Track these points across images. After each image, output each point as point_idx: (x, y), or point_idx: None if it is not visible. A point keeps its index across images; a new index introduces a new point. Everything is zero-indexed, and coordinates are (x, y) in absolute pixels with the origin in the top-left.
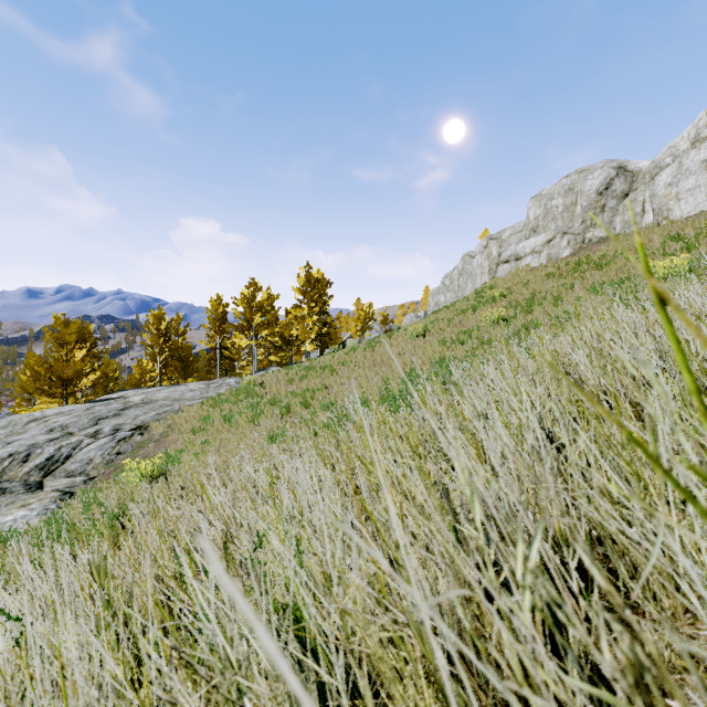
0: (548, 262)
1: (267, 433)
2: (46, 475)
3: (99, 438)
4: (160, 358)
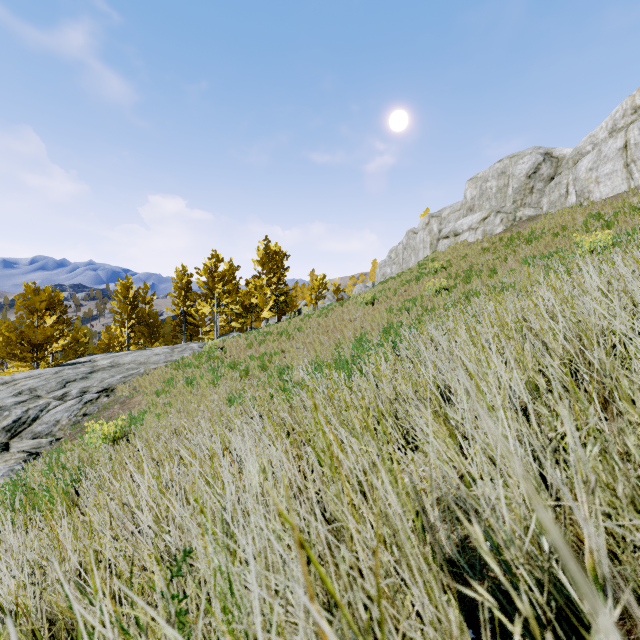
0: (483, 238)
1: (227, 395)
2: (13, 437)
3: (67, 400)
4: (128, 324)
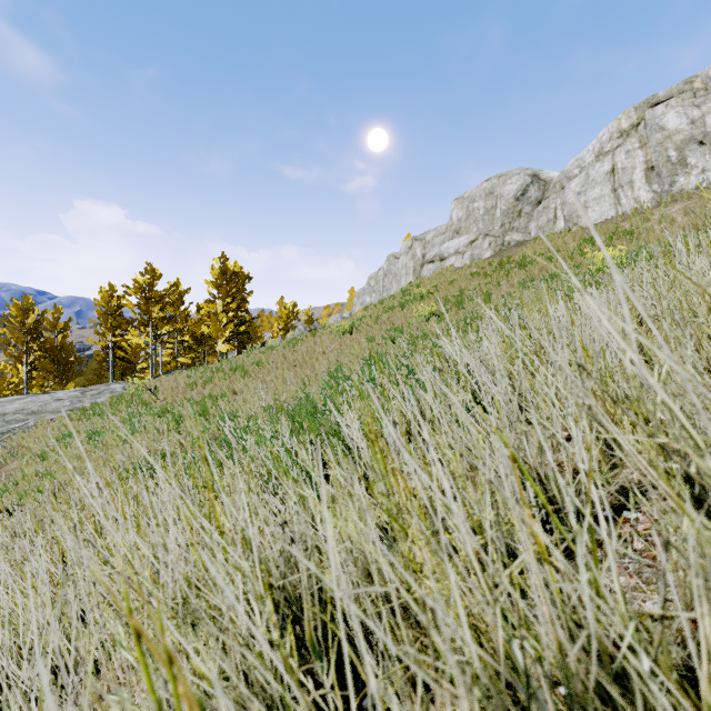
0: (471, 262)
1: None
2: None
3: None
4: (28, 359)
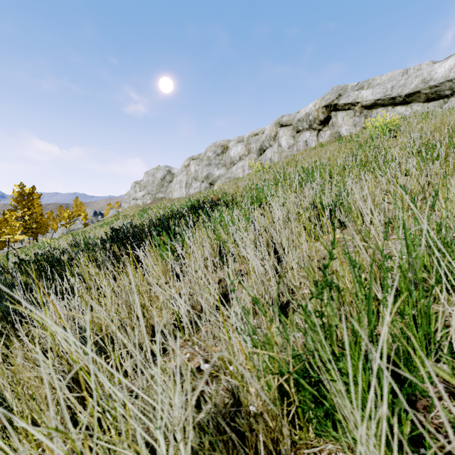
0: (143, 204)
1: None
2: None
3: None
4: None
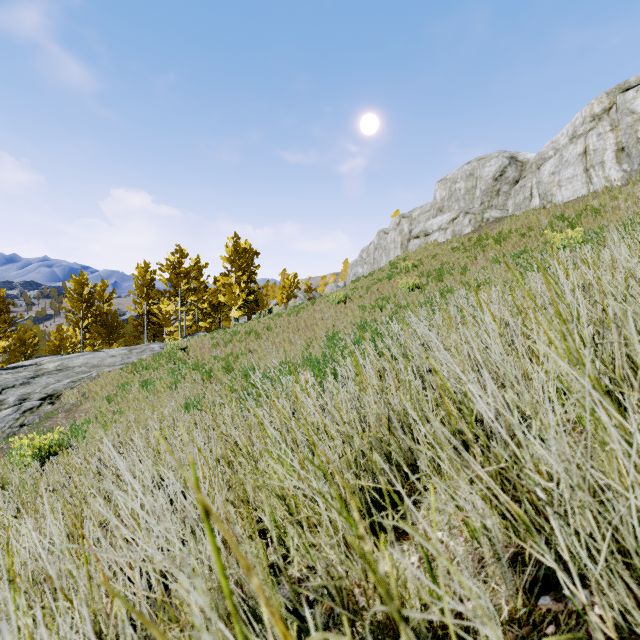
0: (453, 238)
1: (186, 400)
2: None
3: (2, 409)
4: (83, 324)
